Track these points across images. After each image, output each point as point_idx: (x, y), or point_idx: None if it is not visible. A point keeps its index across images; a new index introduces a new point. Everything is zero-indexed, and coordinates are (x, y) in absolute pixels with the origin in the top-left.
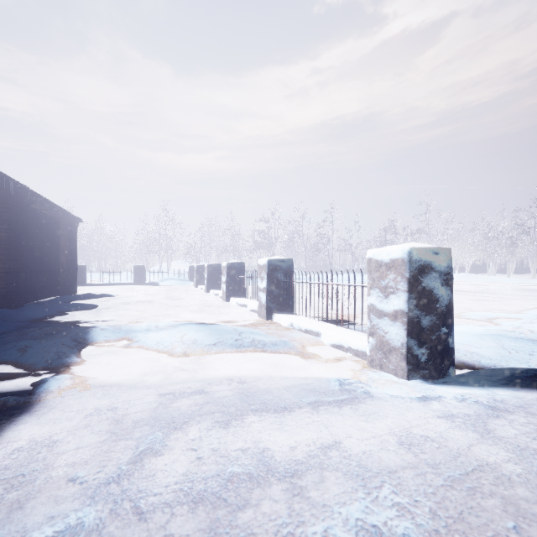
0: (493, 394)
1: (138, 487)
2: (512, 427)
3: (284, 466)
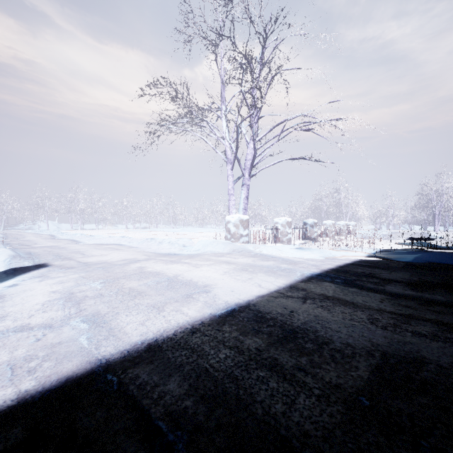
0: (25, 277)
1: (61, 318)
2: (59, 275)
3: (65, 295)
